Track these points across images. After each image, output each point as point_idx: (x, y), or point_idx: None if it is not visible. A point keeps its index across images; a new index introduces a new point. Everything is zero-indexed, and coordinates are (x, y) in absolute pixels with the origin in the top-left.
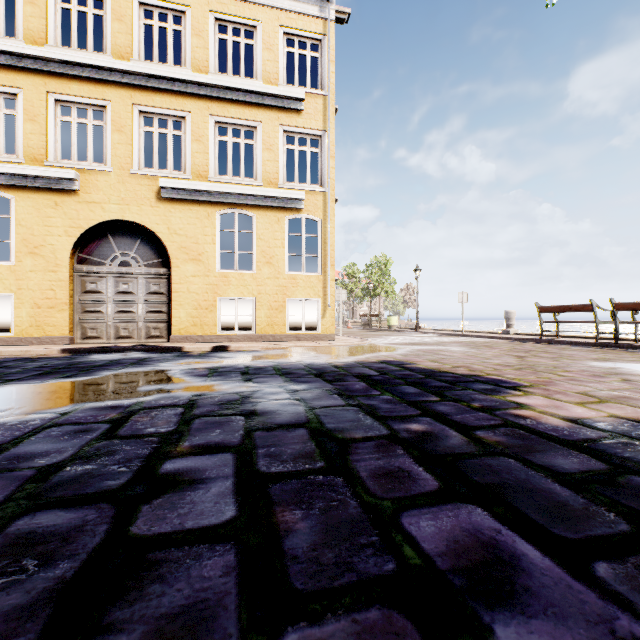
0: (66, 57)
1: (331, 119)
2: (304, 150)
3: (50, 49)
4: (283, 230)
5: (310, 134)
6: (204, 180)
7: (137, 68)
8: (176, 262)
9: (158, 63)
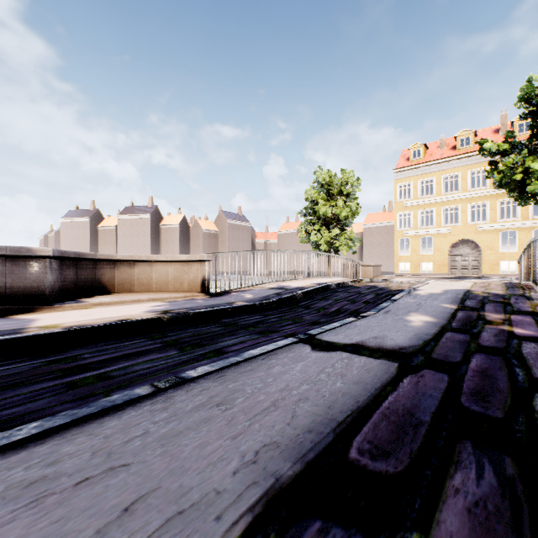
0: (448, 197)
1: None
2: None
3: (443, 196)
4: (531, 235)
5: None
6: (494, 222)
7: (470, 193)
8: (483, 250)
9: (476, 189)
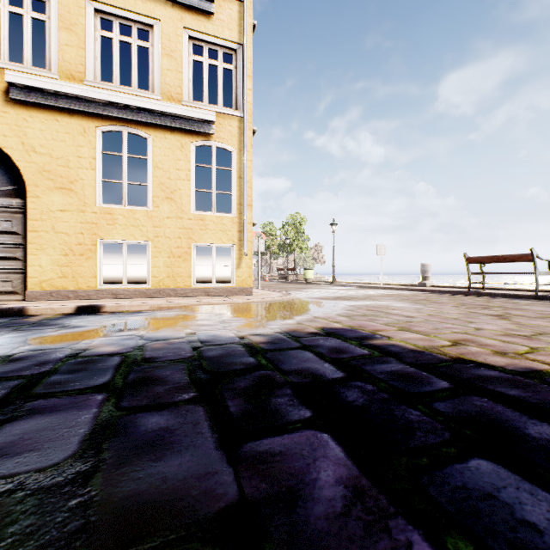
0: None
1: (248, 31)
2: (215, 64)
3: None
4: (188, 159)
5: (222, 46)
6: (78, 83)
7: None
8: (35, 190)
9: None
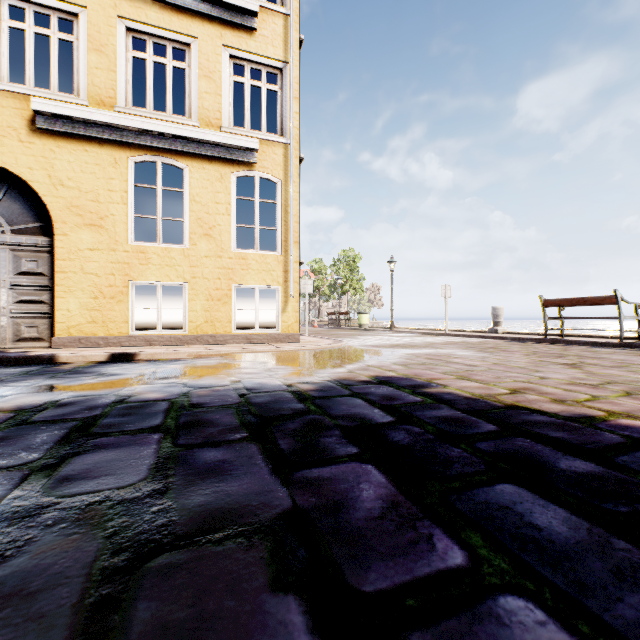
0: None
1: (294, 48)
2: (258, 86)
3: None
4: (228, 191)
5: (266, 65)
6: (108, 110)
7: None
8: (62, 227)
9: None
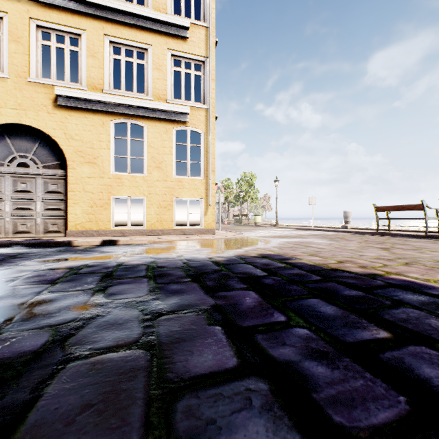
0: None
1: (212, 48)
2: (189, 73)
3: None
4: (171, 139)
5: (194, 59)
6: (99, 92)
7: None
8: (72, 164)
9: None
